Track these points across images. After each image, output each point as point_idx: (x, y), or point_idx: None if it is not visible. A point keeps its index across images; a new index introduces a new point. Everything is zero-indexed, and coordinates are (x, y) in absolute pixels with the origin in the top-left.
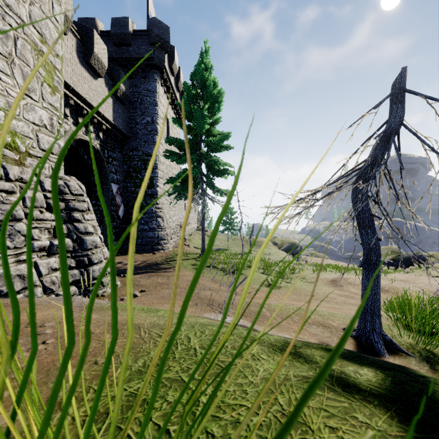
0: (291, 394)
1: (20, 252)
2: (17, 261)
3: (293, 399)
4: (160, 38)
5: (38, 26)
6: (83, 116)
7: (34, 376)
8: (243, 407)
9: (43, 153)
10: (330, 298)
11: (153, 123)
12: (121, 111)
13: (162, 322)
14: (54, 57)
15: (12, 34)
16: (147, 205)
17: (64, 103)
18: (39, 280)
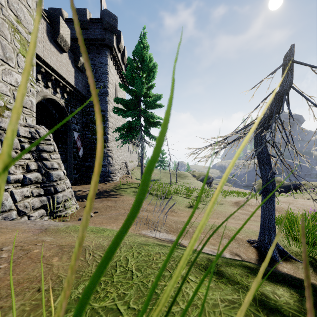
0: None
1: None
2: None
3: None
4: (110, 24)
5: (14, 9)
6: (51, 81)
7: None
8: None
9: None
10: (235, 216)
11: (105, 87)
12: (80, 78)
13: (106, 243)
14: (27, 34)
15: None
16: None
17: (37, 70)
18: (14, 205)
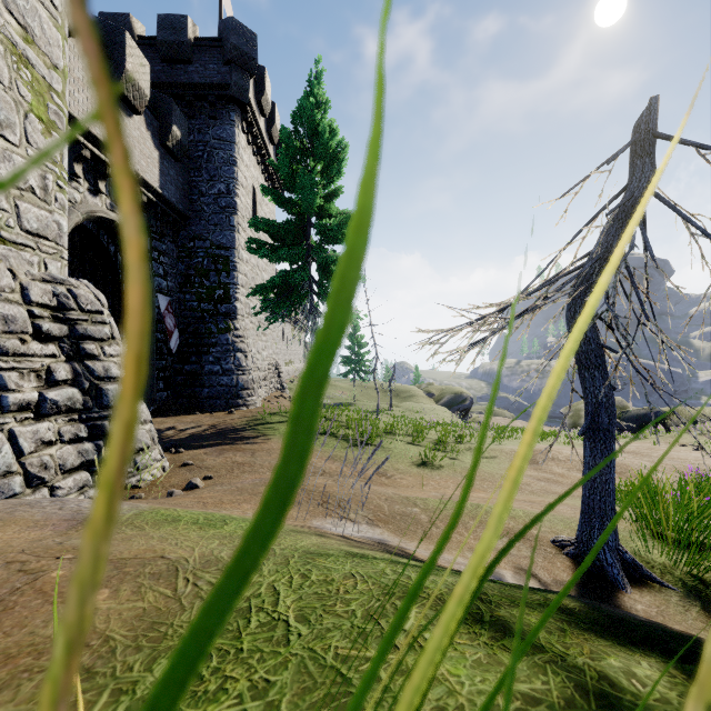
0: None
1: None
2: None
3: None
4: (242, 52)
5: (18, 12)
6: (107, 178)
7: None
8: None
9: (28, 238)
10: (523, 484)
11: (230, 194)
12: (174, 173)
13: (228, 551)
14: (49, 69)
15: None
16: (218, 331)
17: (73, 154)
18: (18, 463)
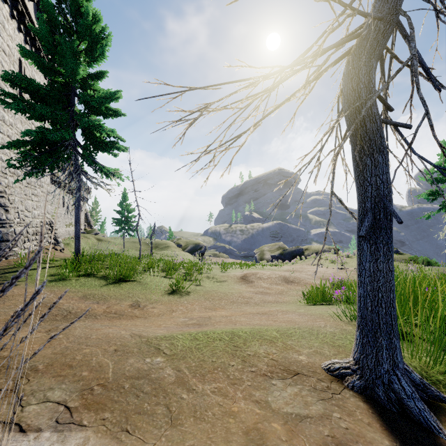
0: None
1: None
2: None
3: None
4: None
5: None
6: None
7: None
8: None
9: None
10: (248, 298)
11: None
12: None
13: None
14: None
15: None
16: None
17: None
18: None
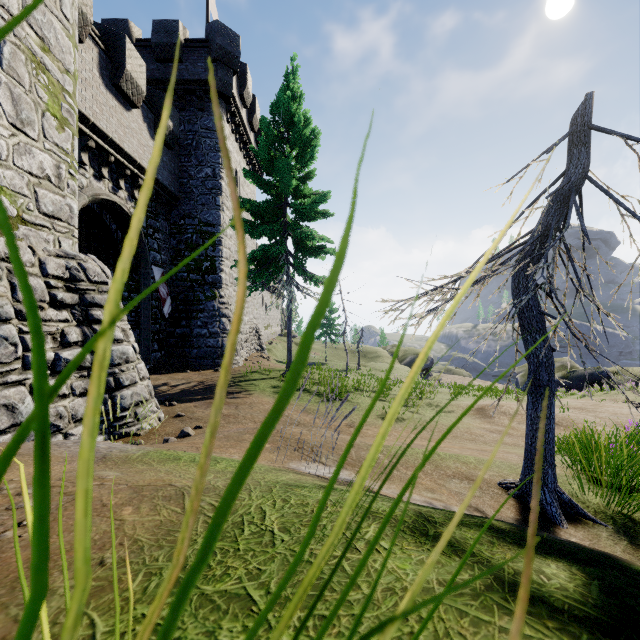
0: (438, 622)
1: (7, 369)
2: (3, 384)
3: (442, 633)
4: (226, 51)
5: (36, 25)
6: (109, 165)
7: None
8: None
9: (45, 220)
10: (476, 436)
11: (216, 177)
12: (166, 159)
13: (222, 482)
14: (62, 73)
15: None
16: (206, 299)
17: (80, 145)
18: None
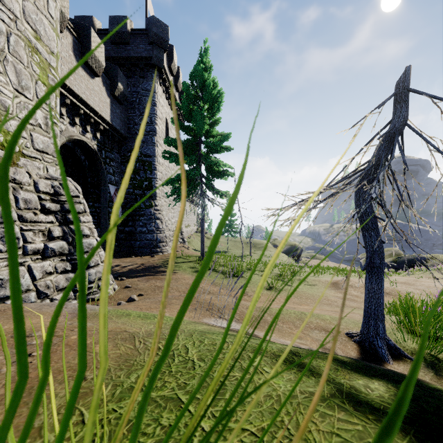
0: (299, 415)
1: None
2: None
3: (301, 421)
4: (159, 37)
5: (32, 22)
6: (80, 116)
7: (6, 402)
8: (246, 431)
9: (37, 154)
10: (332, 301)
11: (152, 123)
12: (118, 111)
13: None
14: (49, 54)
15: (5, 30)
16: (145, 207)
17: (60, 102)
18: (33, 285)
